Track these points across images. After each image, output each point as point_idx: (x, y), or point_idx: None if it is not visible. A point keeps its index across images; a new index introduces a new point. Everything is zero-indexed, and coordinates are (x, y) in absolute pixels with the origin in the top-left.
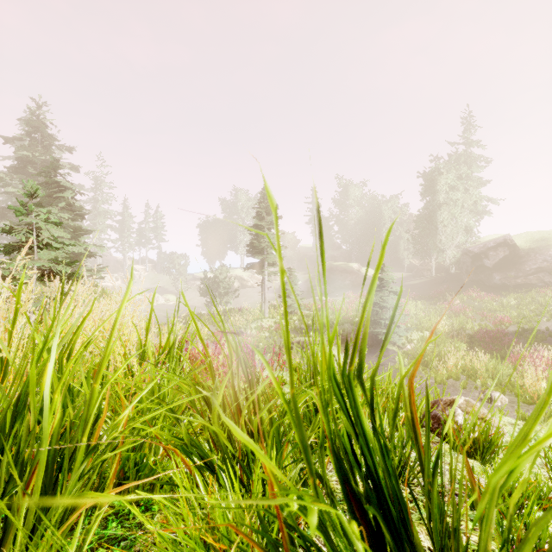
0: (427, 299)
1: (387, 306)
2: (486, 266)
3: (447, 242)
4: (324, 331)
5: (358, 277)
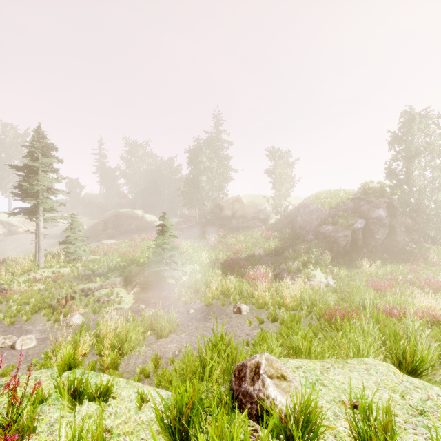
0: (194, 238)
1: (168, 247)
2: (228, 215)
3: (205, 198)
4: (111, 275)
5: (142, 222)
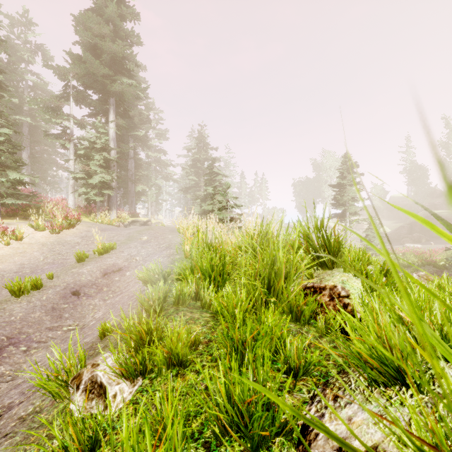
0: None
1: None
2: None
3: None
4: None
5: None
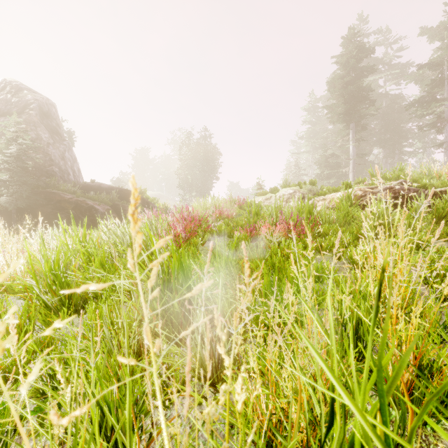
0: None
1: None
2: None
3: None
4: None
5: None
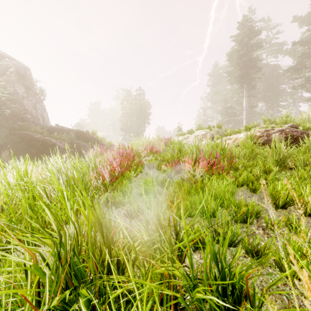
0: None
1: None
2: None
3: None
4: None
5: None
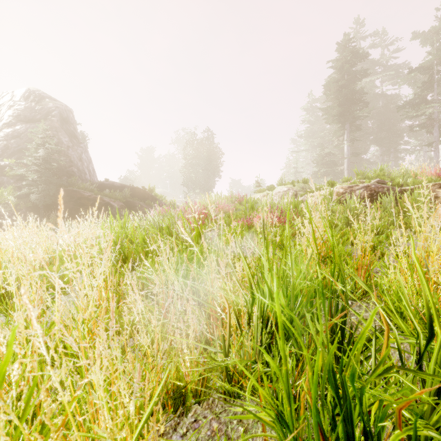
0: None
1: None
2: None
3: None
4: None
5: None
